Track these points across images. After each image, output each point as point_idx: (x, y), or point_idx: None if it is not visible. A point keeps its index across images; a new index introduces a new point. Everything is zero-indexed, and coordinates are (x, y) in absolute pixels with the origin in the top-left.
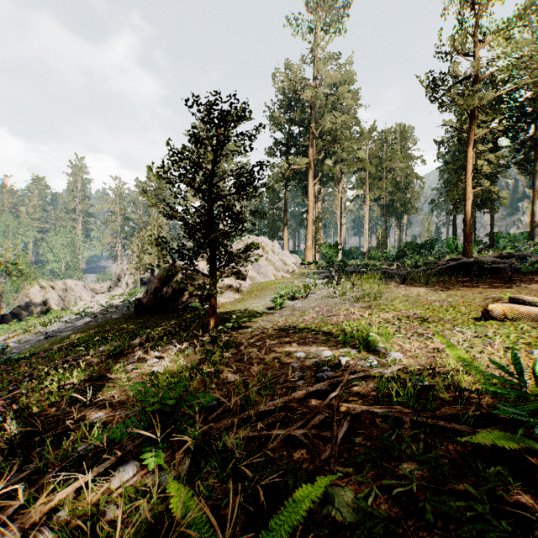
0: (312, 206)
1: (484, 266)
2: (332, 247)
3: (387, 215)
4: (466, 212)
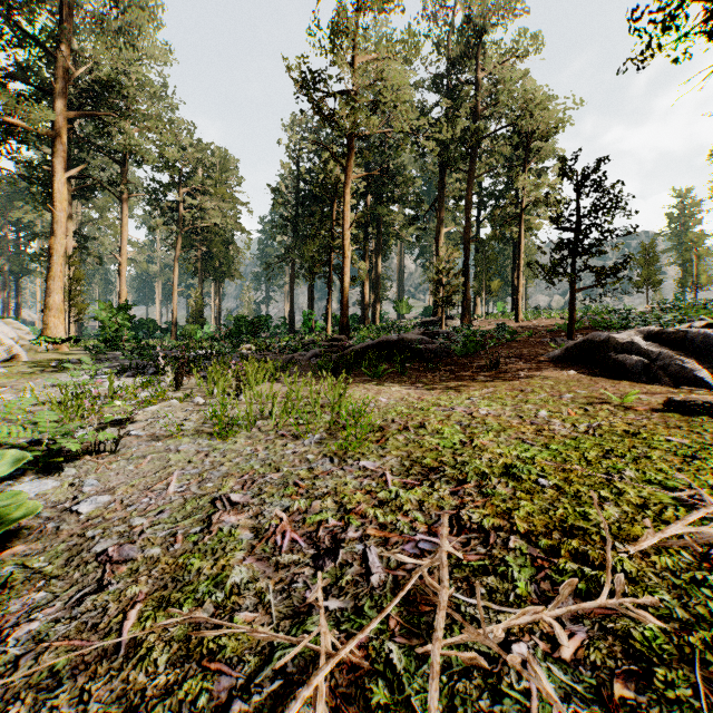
0: (64, 222)
1: (416, 346)
2: (117, 311)
3: (205, 274)
4: (345, 275)
